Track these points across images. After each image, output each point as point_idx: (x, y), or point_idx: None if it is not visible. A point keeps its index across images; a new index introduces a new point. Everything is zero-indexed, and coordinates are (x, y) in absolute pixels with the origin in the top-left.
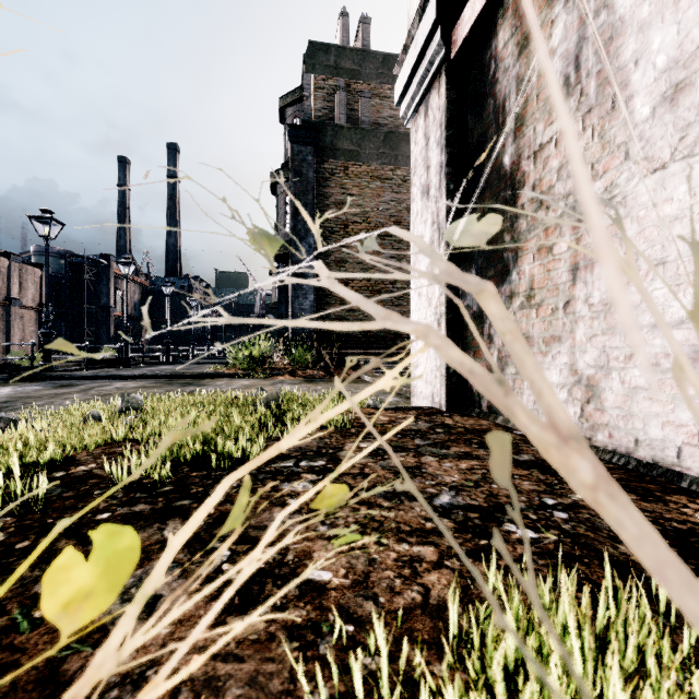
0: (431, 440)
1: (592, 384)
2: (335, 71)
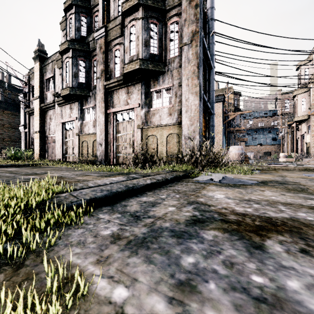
0: None
1: None
2: (0, 86)
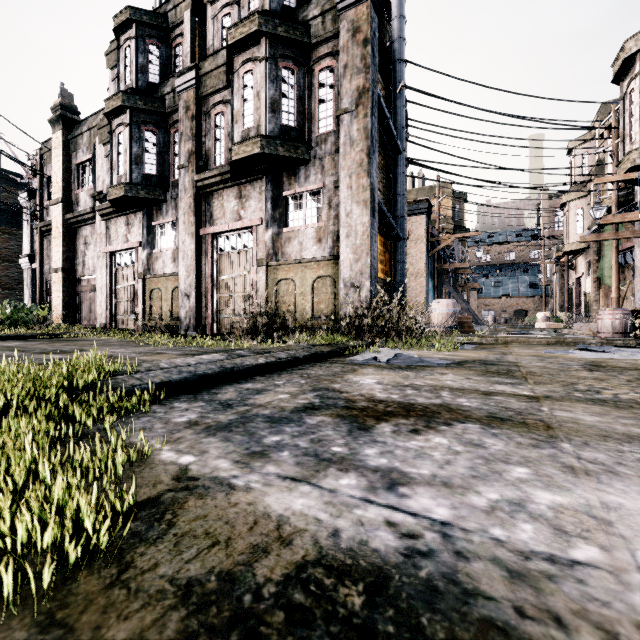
0: None
1: None
2: None
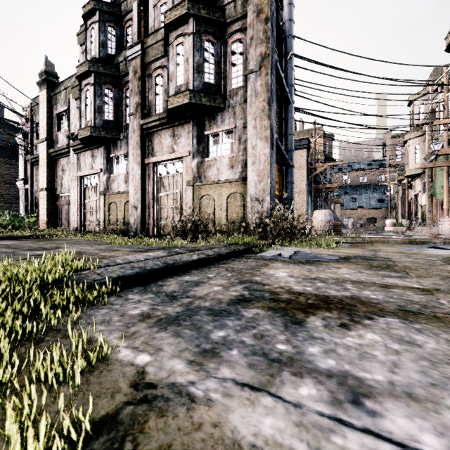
0: None
1: None
2: None
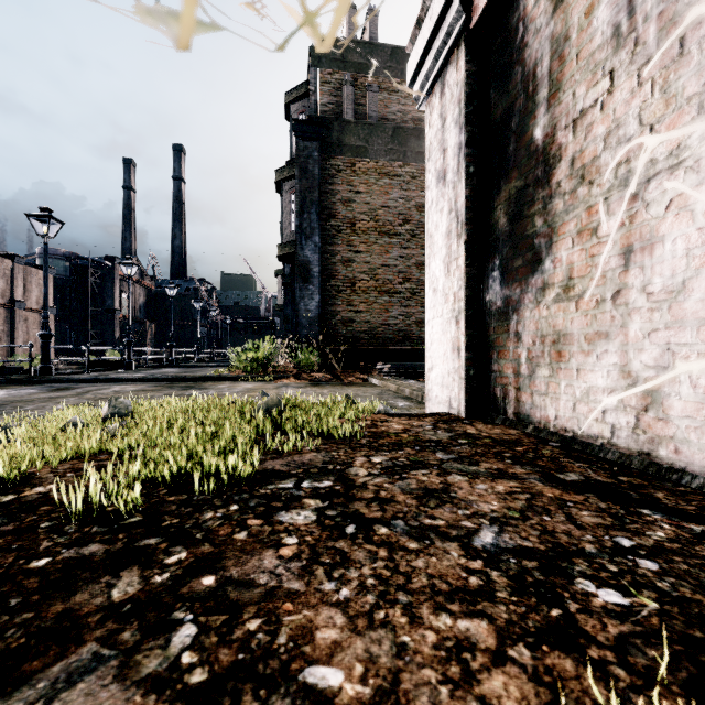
0: (456, 454)
1: (651, 389)
2: (342, 65)
